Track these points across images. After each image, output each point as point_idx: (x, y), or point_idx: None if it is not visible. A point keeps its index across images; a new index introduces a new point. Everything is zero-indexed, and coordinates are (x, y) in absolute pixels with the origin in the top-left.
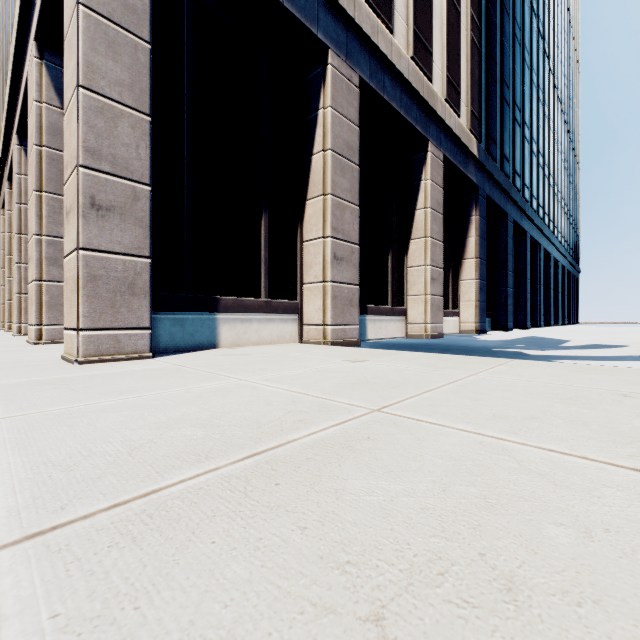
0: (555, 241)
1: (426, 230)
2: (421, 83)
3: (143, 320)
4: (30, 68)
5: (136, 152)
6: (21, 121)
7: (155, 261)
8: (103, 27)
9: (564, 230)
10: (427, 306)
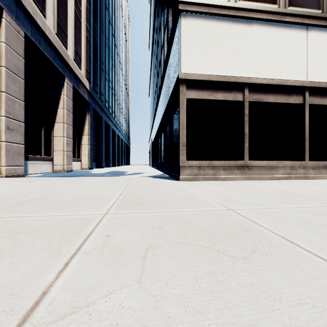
0: (121, 131)
1: (64, 119)
2: (61, 48)
3: None
4: None
5: None
6: None
7: None
8: None
9: (125, 127)
10: (65, 156)
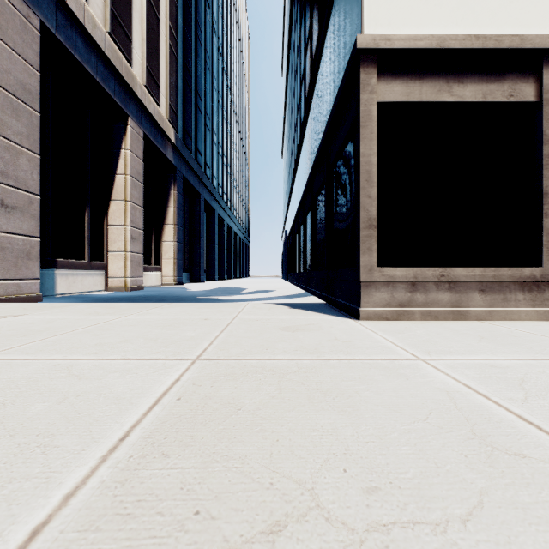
0: (235, 219)
1: (126, 194)
2: (120, 61)
3: None
4: None
5: None
6: None
7: None
8: None
9: (241, 213)
10: (127, 262)
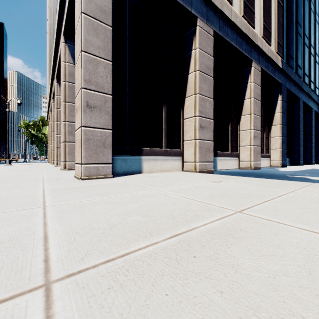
0: None
1: (250, 110)
2: (248, 29)
3: (109, 159)
4: (61, 48)
5: (106, 79)
6: (58, 72)
7: (114, 131)
8: (92, 22)
9: None
10: (251, 152)
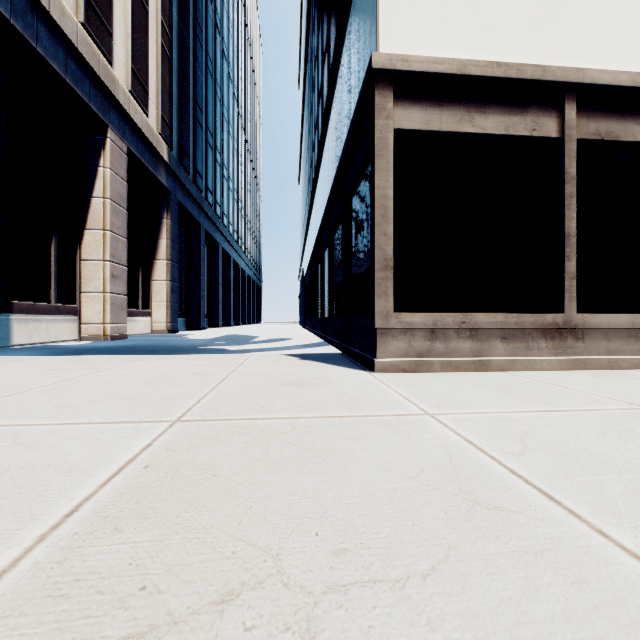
0: (243, 255)
1: (106, 222)
2: (96, 59)
3: None
4: None
5: None
6: None
7: None
8: None
9: (250, 247)
10: (107, 305)
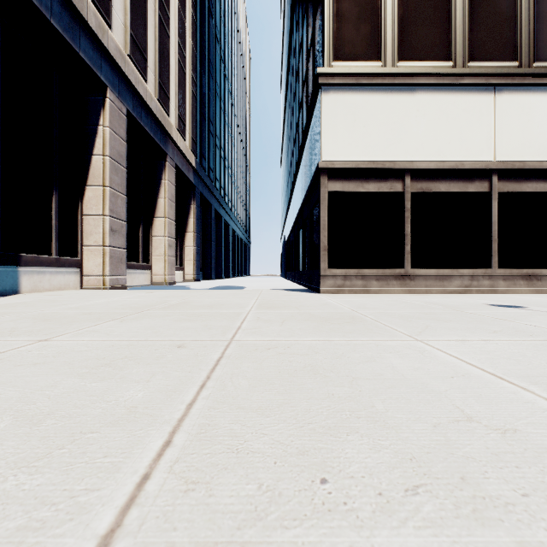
0: (238, 223)
1: (166, 213)
2: (164, 118)
3: None
4: None
5: None
6: None
7: None
8: None
9: (243, 216)
10: (166, 263)
